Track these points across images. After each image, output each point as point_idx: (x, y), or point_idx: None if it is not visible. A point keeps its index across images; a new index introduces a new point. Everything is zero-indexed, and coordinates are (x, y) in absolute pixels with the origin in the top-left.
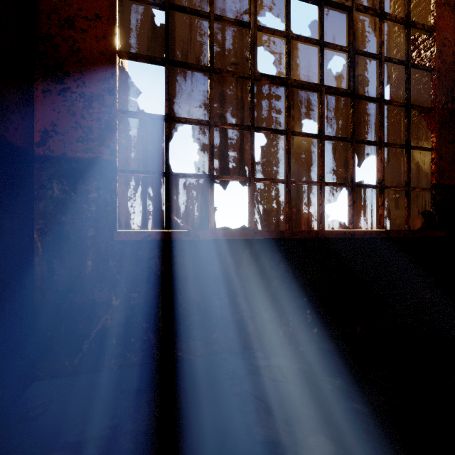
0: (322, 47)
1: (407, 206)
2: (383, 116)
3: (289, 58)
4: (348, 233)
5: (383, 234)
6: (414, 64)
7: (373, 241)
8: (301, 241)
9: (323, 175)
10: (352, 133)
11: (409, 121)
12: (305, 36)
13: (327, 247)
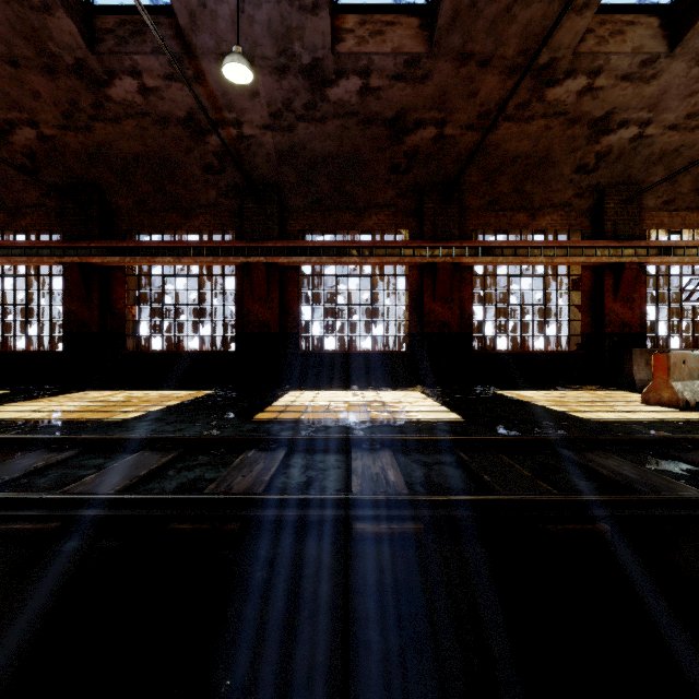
0: (14, 292)
1: (50, 342)
2: (39, 311)
3: (3, 298)
4: (16, 352)
5: (31, 352)
6: (54, 290)
7: (33, 354)
8: (5, 354)
9: (14, 333)
10: (26, 318)
11: (50, 311)
12: (8, 290)
13: (15, 356)
